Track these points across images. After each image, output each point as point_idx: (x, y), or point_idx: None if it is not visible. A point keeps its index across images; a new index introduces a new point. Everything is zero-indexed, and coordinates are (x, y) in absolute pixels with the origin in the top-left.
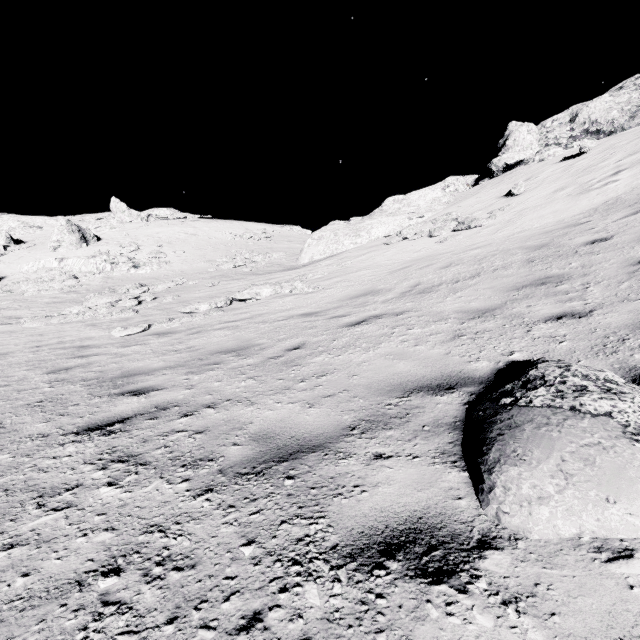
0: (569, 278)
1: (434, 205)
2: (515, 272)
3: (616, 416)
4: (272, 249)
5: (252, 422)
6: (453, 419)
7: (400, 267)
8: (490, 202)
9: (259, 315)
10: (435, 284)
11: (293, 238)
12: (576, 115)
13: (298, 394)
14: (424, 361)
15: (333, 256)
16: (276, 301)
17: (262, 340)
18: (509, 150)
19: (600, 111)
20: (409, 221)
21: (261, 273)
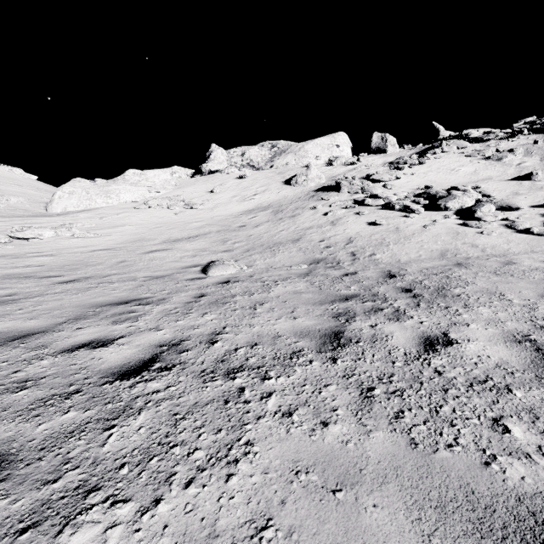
0: (231, 240)
1: (166, 184)
2: (214, 236)
3: (229, 264)
4: (2, 191)
5: (138, 276)
6: (199, 271)
7: (154, 227)
8: (202, 194)
9: (62, 249)
10: (180, 238)
11: (21, 182)
12: (244, 153)
13: (146, 271)
14: (186, 262)
15: (89, 210)
16: (64, 241)
17: (93, 260)
18: (212, 161)
19: (254, 155)
20: (150, 193)
21: (6, 215)
